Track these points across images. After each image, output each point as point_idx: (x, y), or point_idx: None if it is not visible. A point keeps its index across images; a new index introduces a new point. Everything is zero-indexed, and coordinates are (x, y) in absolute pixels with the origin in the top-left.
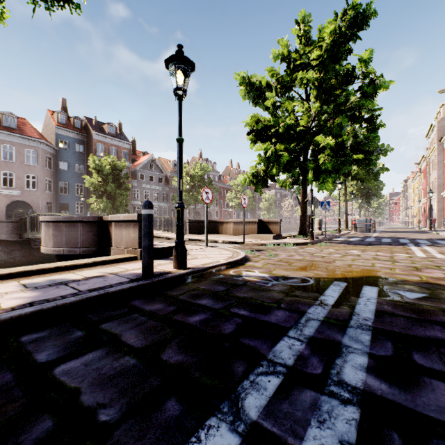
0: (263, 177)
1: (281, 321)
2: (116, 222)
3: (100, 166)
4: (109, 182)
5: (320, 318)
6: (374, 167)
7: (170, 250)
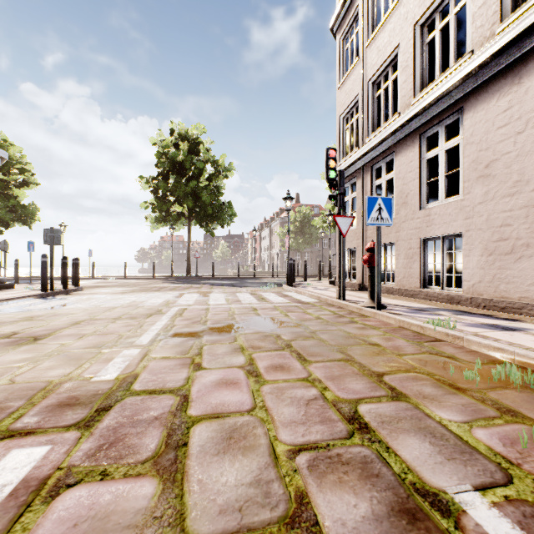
0: None
1: None
2: None
3: None
4: None
5: None
6: None
7: None
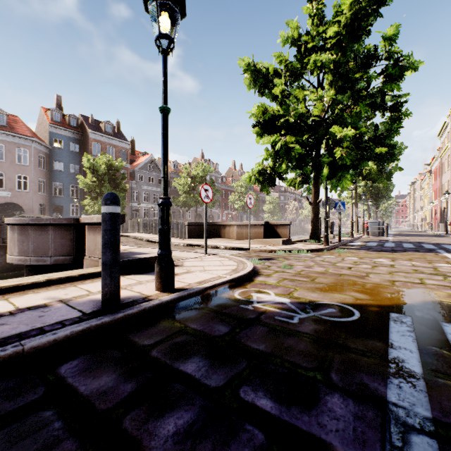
0: (270, 175)
1: (349, 439)
2: (89, 225)
3: (95, 165)
4: (104, 183)
5: (427, 427)
6: (386, 167)
7: None
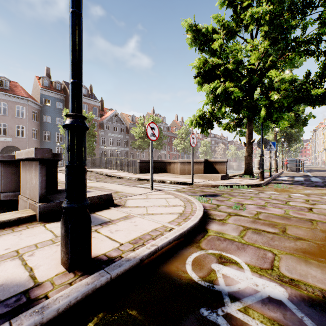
0: (209, 119)
1: None
2: (22, 162)
3: None
4: None
5: None
6: (301, 115)
7: (97, 201)
